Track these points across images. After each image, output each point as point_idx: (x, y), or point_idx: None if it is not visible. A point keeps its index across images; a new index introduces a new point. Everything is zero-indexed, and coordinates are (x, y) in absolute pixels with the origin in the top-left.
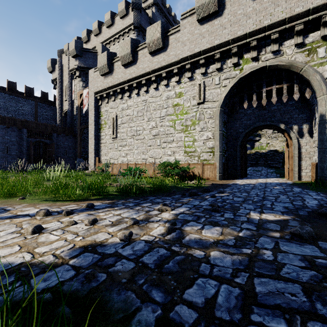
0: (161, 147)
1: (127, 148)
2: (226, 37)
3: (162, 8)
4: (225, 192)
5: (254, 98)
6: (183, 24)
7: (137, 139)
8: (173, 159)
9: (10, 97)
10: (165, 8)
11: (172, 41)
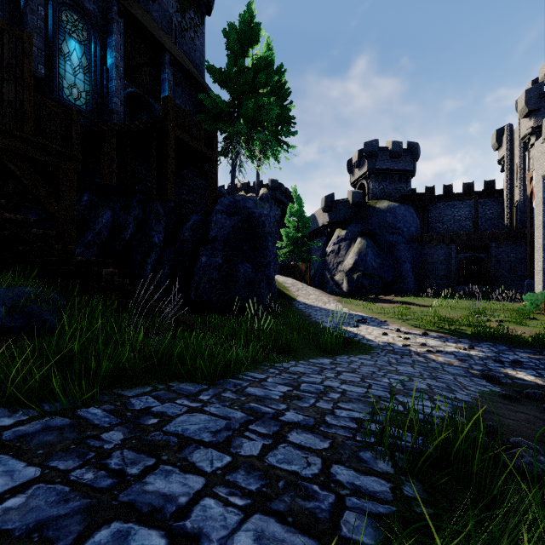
0: None
1: None
2: None
3: None
4: None
5: None
6: None
7: None
8: None
9: (445, 205)
10: None
11: None
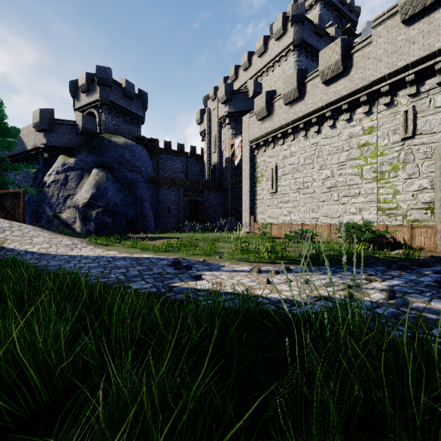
0: (339, 203)
1: (290, 205)
2: None
3: None
4: None
5: None
6: (376, 33)
7: (304, 193)
8: (360, 219)
9: (166, 157)
10: None
11: (359, 60)
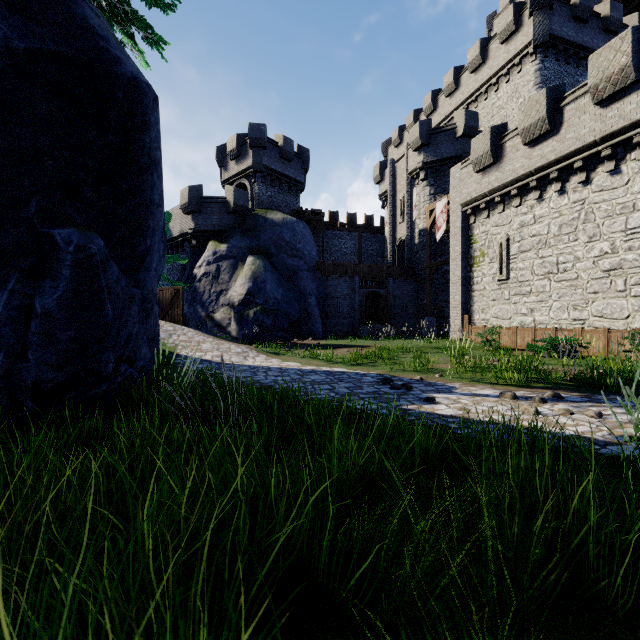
0: (627, 295)
1: (533, 299)
2: None
3: None
4: None
5: None
6: None
7: (559, 280)
8: None
9: (333, 233)
10: None
11: None
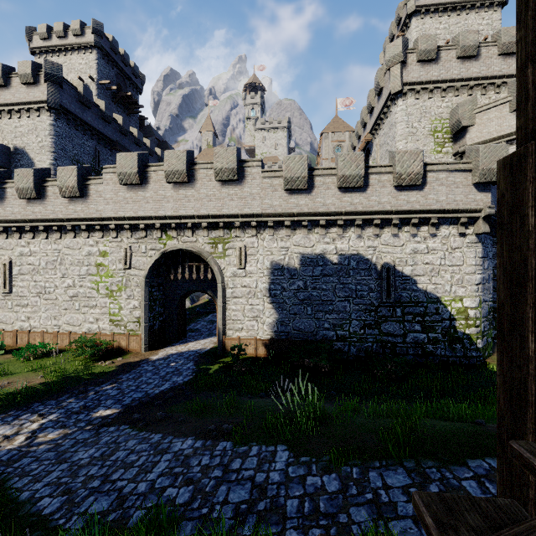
0: (80, 312)
1: (30, 310)
2: (149, 212)
3: (111, 54)
4: (118, 381)
5: (179, 271)
6: (106, 179)
7: (46, 298)
8: (97, 328)
9: None
10: (118, 54)
11: (94, 193)
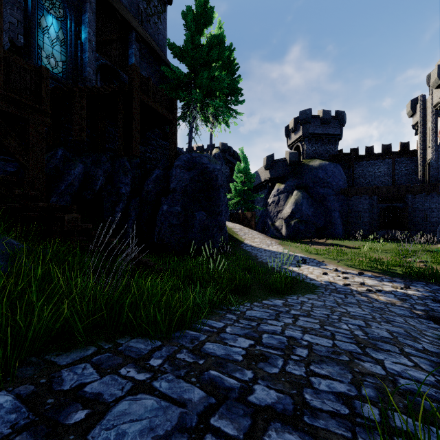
0: None
1: None
2: None
3: None
4: None
5: None
6: None
7: None
8: None
9: (367, 163)
10: None
11: None
